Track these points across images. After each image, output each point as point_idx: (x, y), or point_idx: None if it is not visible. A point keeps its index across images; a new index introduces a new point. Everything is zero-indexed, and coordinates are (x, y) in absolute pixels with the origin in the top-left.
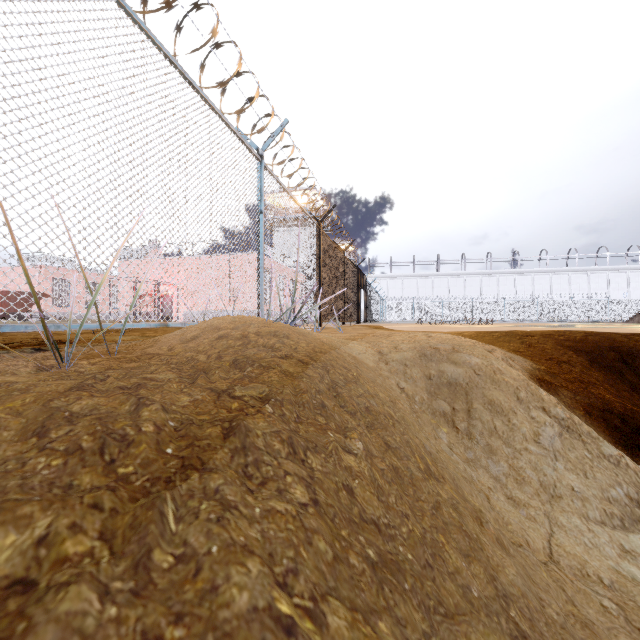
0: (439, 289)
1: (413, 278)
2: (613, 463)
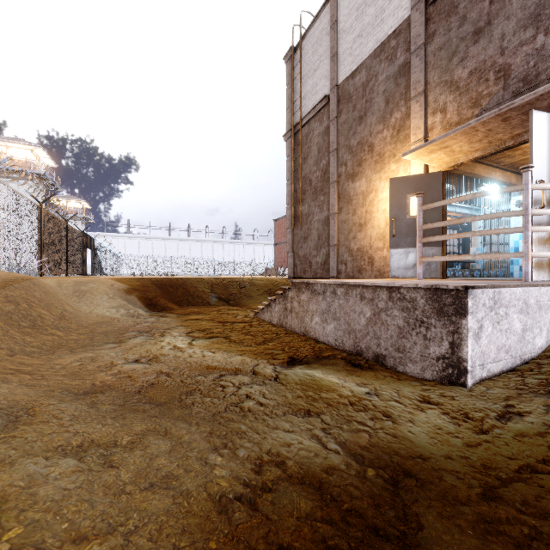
0: (171, 250)
1: (149, 239)
2: (118, 302)
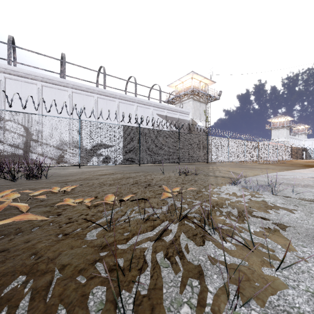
0: None
1: None
2: None
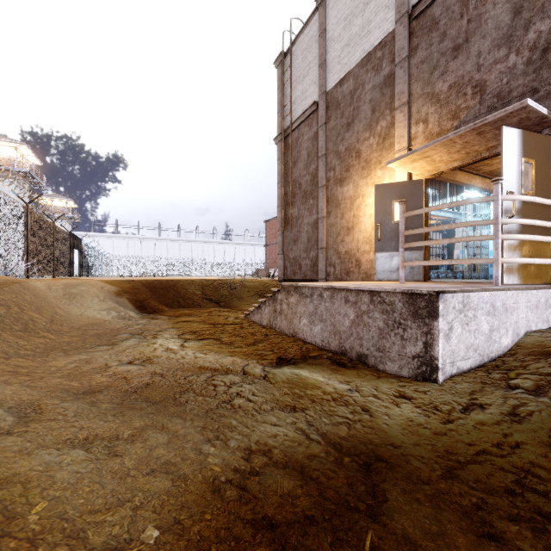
0: (160, 250)
1: (138, 240)
2: (109, 304)
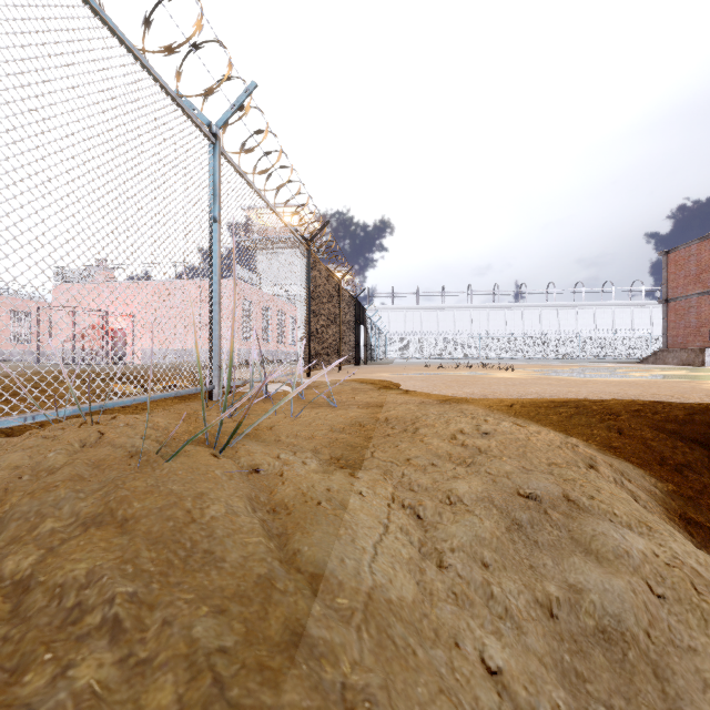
0: (444, 323)
1: (417, 311)
2: None
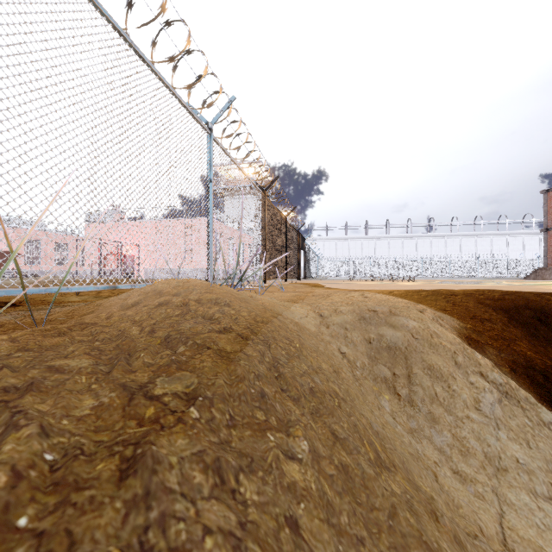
0: (367, 250)
1: (345, 240)
2: None
